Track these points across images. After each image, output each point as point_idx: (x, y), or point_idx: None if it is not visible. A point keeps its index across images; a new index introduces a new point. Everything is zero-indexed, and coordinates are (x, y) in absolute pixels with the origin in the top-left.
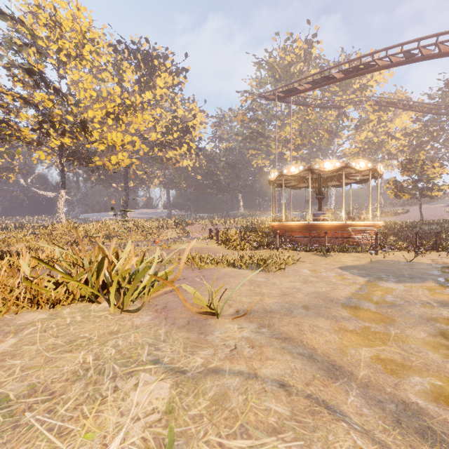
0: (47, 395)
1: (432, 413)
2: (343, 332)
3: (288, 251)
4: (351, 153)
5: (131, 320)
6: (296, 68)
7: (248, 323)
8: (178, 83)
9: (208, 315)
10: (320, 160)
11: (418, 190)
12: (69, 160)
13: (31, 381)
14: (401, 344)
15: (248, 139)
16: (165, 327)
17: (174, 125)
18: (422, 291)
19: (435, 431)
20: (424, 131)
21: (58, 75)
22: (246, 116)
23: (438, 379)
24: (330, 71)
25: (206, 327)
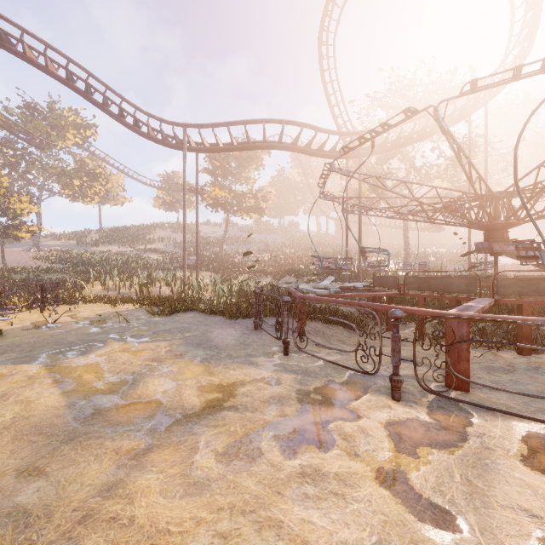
0: None
1: (315, 461)
2: (147, 460)
3: None
4: None
5: None
6: None
7: None
8: None
9: None
10: None
11: (2, 227)
12: None
13: None
14: (204, 421)
15: None
16: None
17: None
18: (124, 354)
19: (340, 472)
20: None
21: None
22: None
23: (266, 430)
24: None
25: None
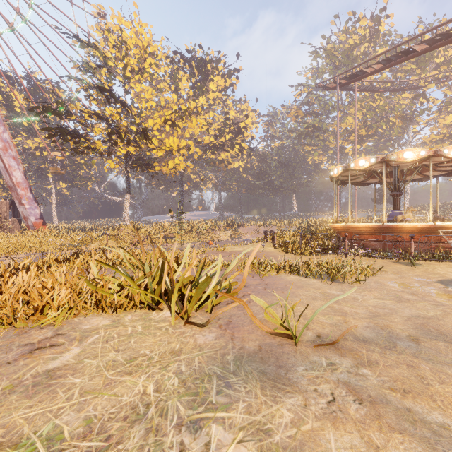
0: (102, 440)
1: None
2: None
3: (360, 257)
4: (431, 141)
5: (193, 337)
6: (359, 50)
7: (338, 356)
8: (230, 84)
9: (282, 338)
10: (396, 150)
11: None
12: (133, 167)
13: (87, 412)
14: None
15: (302, 135)
16: (233, 351)
17: (226, 127)
18: None
19: None
20: None
21: (124, 90)
22: (301, 111)
23: None
24: (408, 44)
25: (284, 358)
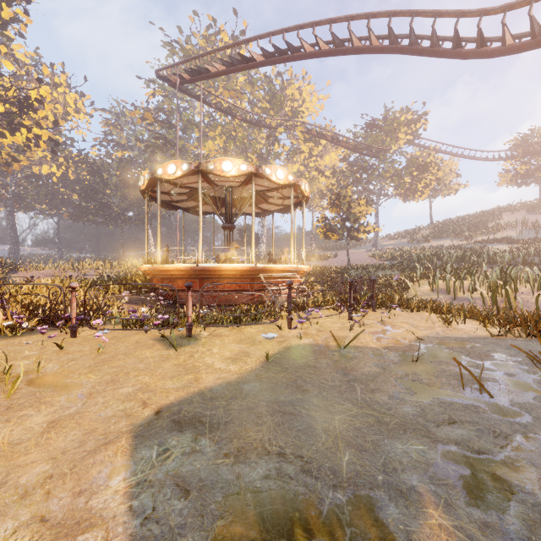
0: None
1: None
2: None
3: None
4: None
5: None
6: None
7: None
8: (11, 18)
9: None
10: None
11: (346, 230)
12: None
13: None
14: None
15: (155, 150)
16: None
17: None
18: None
19: None
20: (350, 172)
21: None
22: (150, 114)
23: None
24: (246, 45)
25: None
